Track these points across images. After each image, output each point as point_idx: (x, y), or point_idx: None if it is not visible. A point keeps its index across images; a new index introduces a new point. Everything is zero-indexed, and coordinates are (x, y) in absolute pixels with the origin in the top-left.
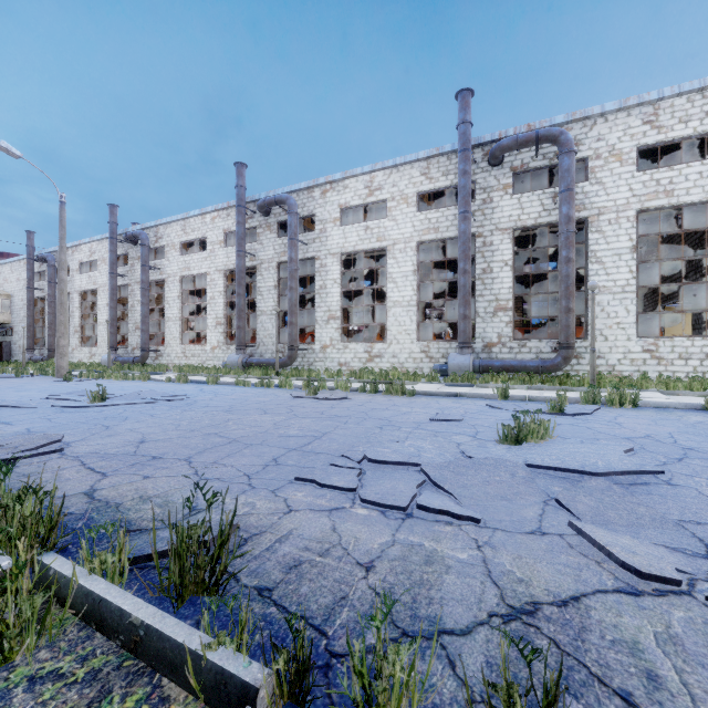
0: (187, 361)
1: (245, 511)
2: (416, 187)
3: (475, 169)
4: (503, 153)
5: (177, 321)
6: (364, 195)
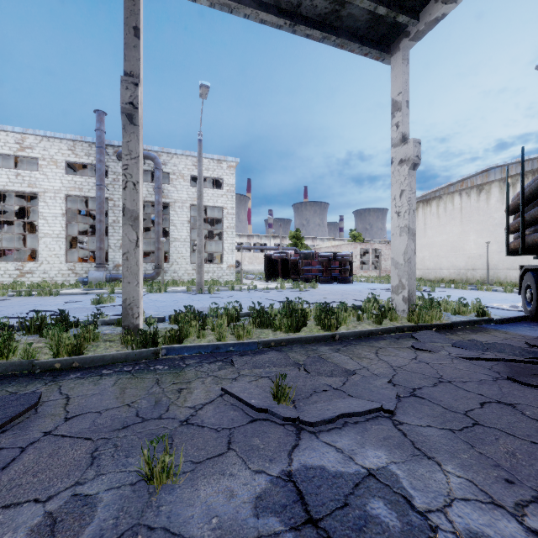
0: None
1: None
2: (64, 157)
3: (108, 159)
4: None
5: None
6: (15, 148)
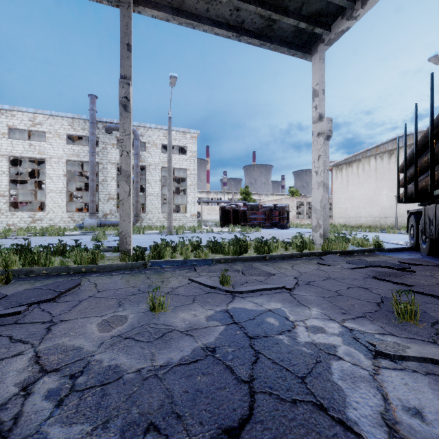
0: None
1: None
2: (66, 131)
3: (99, 132)
4: (112, 130)
5: None
6: (29, 124)
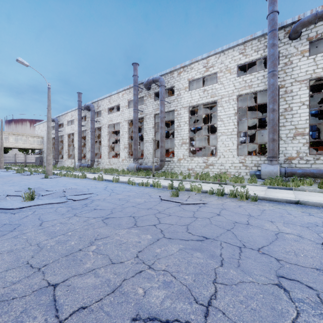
0: (111, 166)
1: None
2: (236, 62)
3: (278, 44)
4: (303, 27)
5: (106, 146)
6: (203, 71)
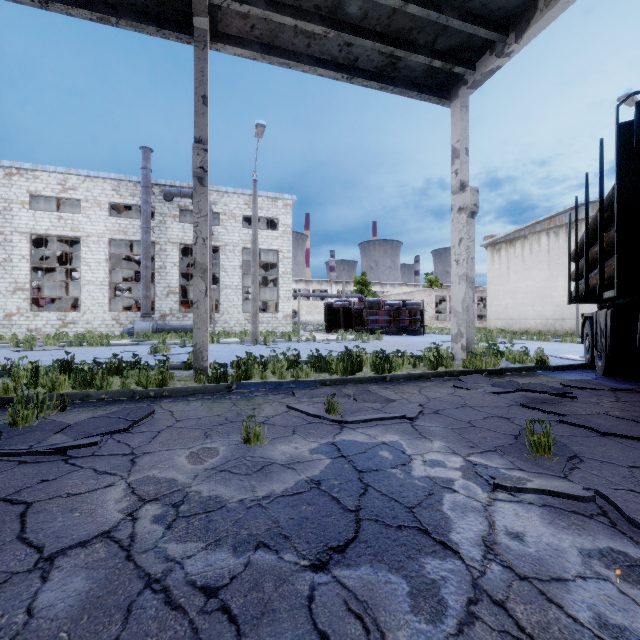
0: None
1: None
2: (108, 198)
3: (154, 199)
4: (173, 196)
5: None
6: (58, 190)
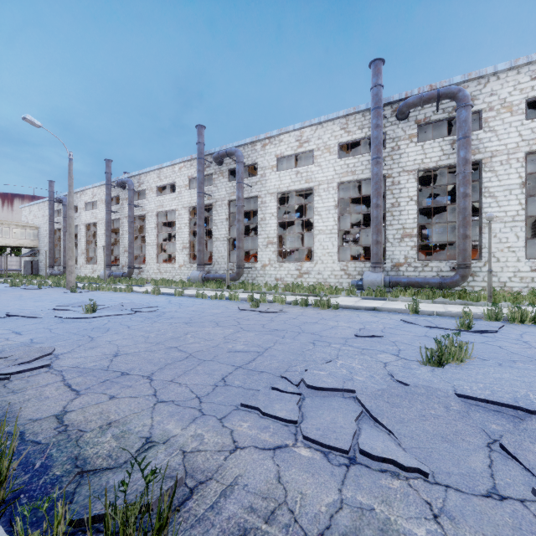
0: (161, 275)
1: (193, 447)
2: (337, 139)
3: (385, 123)
4: (409, 109)
5: (154, 245)
6: (295, 146)
